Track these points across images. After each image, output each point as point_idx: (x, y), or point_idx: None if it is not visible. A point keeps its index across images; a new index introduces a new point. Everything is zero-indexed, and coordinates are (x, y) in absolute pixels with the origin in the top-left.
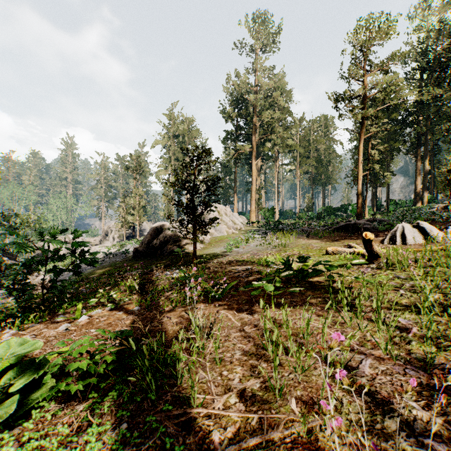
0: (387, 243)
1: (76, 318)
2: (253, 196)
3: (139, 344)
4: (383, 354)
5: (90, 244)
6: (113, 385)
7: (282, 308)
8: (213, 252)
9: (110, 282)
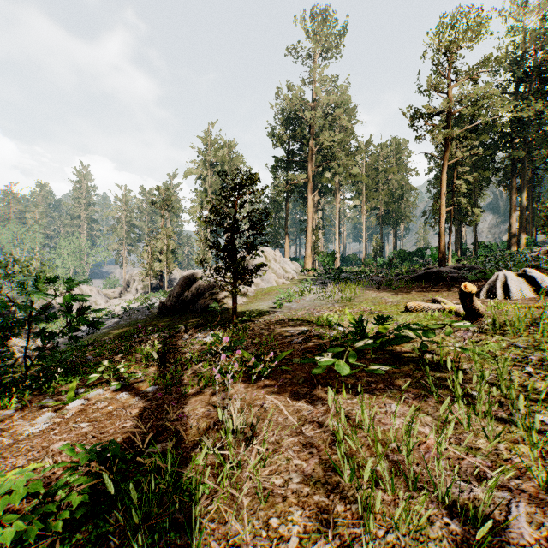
0: (485, 297)
1: (66, 402)
2: (308, 237)
3: (142, 456)
4: (541, 490)
5: (107, 297)
6: (86, 541)
7: (357, 393)
8: (258, 308)
9: (125, 347)
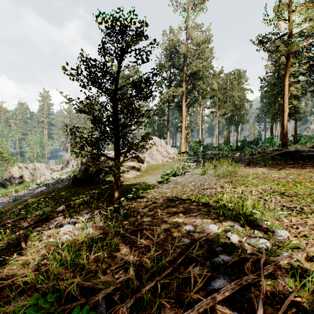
0: None
1: None
2: (183, 131)
3: None
4: None
5: (53, 171)
6: None
7: None
8: (147, 181)
9: None
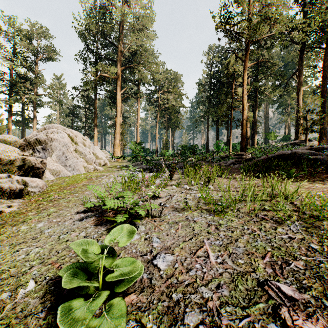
0: None
1: None
2: (117, 129)
3: None
4: None
5: None
6: None
7: None
8: None
9: None
